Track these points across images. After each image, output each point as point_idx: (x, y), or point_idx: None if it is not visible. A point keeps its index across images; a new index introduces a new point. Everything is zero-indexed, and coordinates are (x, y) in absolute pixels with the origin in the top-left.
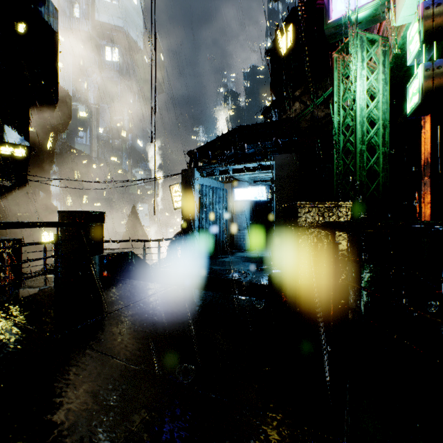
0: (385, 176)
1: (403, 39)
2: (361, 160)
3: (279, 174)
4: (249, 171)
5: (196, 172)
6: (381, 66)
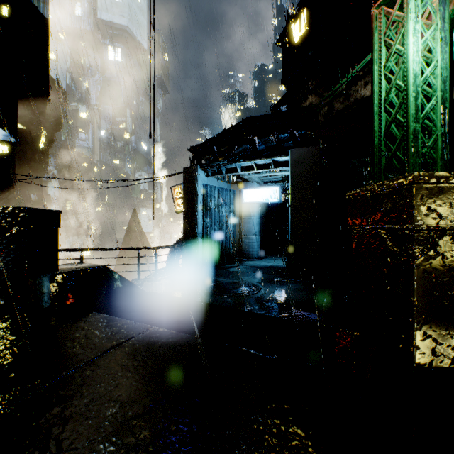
0: (445, 165)
1: None
2: (415, 144)
3: (296, 171)
4: (260, 168)
5: (200, 170)
6: (440, 19)
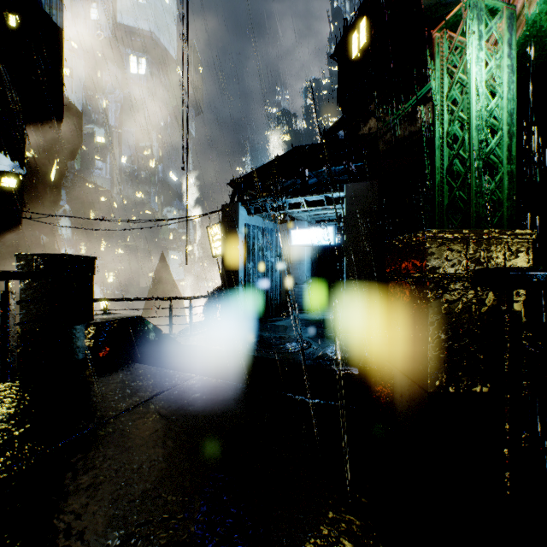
0: (512, 206)
1: (541, 5)
2: (478, 183)
3: (352, 210)
4: (311, 206)
5: (241, 207)
6: (506, 46)
